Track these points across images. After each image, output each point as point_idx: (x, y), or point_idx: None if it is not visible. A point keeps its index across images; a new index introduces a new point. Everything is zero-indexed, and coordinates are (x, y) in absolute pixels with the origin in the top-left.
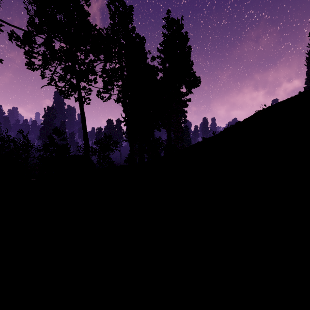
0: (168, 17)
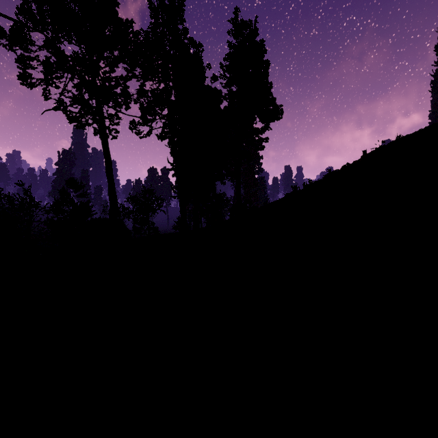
0: (236, 18)
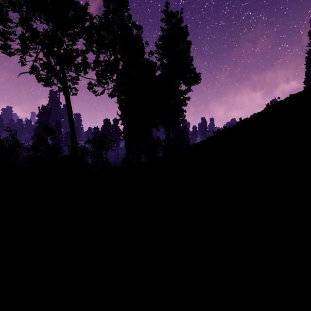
0: (167, 9)
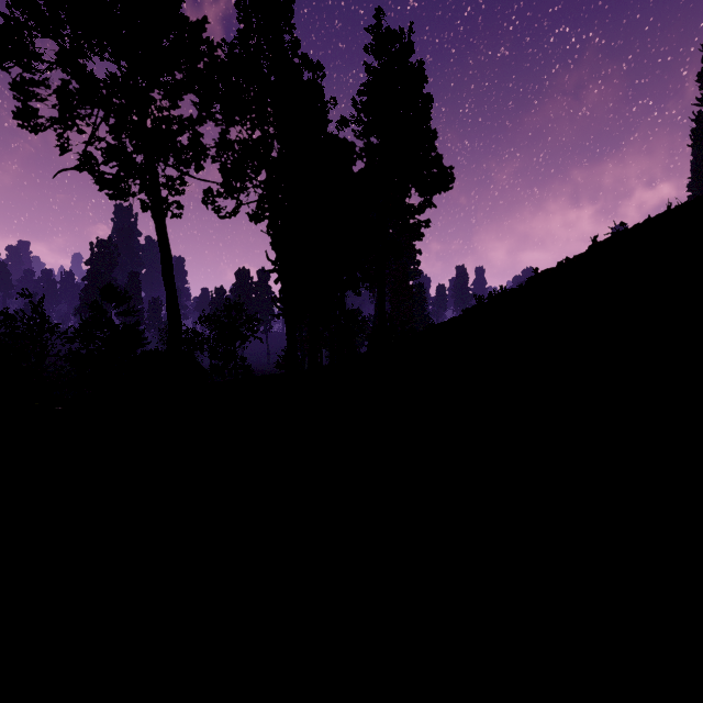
0: (378, 25)
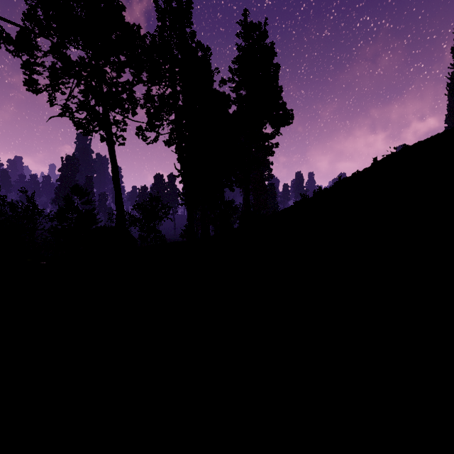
0: (245, 20)
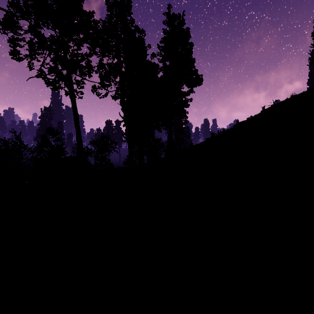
0: (169, 12)
